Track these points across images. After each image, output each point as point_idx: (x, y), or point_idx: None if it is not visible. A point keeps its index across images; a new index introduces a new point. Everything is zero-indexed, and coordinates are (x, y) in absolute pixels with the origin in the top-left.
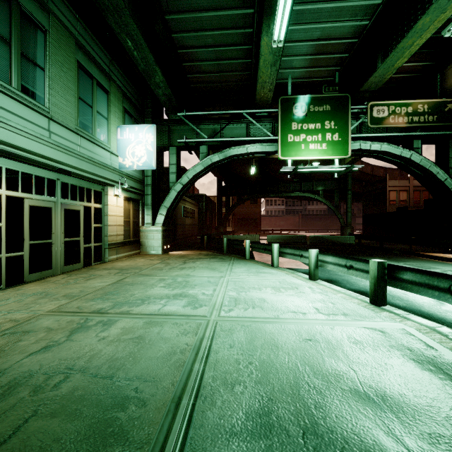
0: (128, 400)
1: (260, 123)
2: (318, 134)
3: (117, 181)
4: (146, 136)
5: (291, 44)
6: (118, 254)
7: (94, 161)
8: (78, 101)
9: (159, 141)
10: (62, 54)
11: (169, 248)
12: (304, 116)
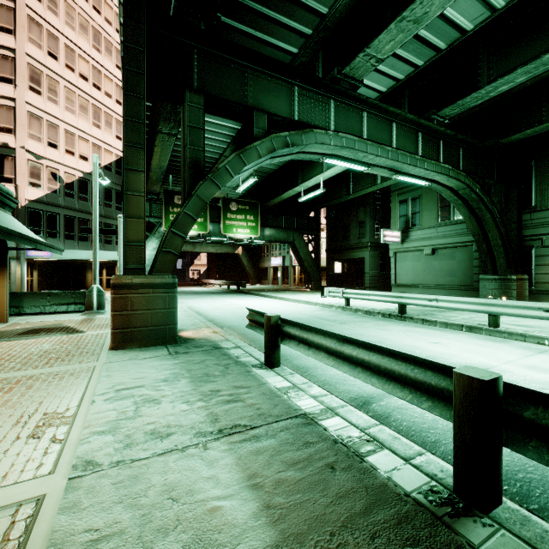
0: None
1: None
2: None
3: None
4: None
5: None
6: None
7: None
8: None
9: None
10: None
11: None
12: None
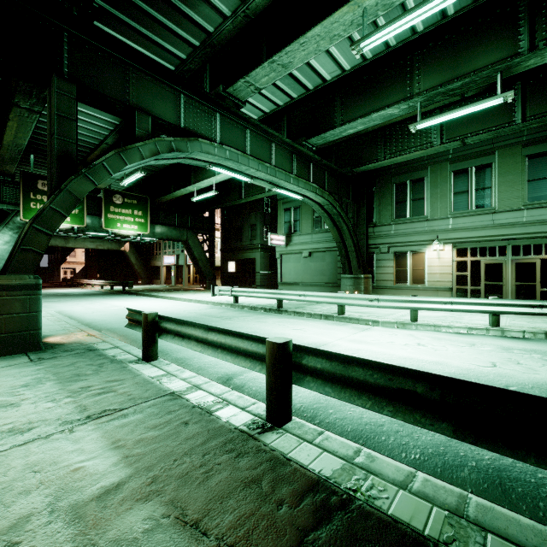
0: None
1: None
2: None
3: None
4: None
5: None
6: None
7: None
8: (527, 184)
9: None
10: (507, 165)
11: None
12: None
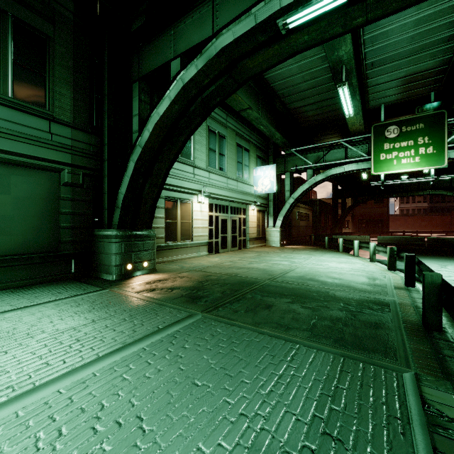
0: (269, 272)
1: (357, 146)
2: (411, 150)
3: (253, 201)
4: (270, 172)
5: (379, 85)
6: (253, 245)
7: (243, 192)
8: (237, 163)
9: (278, 169)
10: (231, 143)
11: (285, 243)
12: (395, 136)
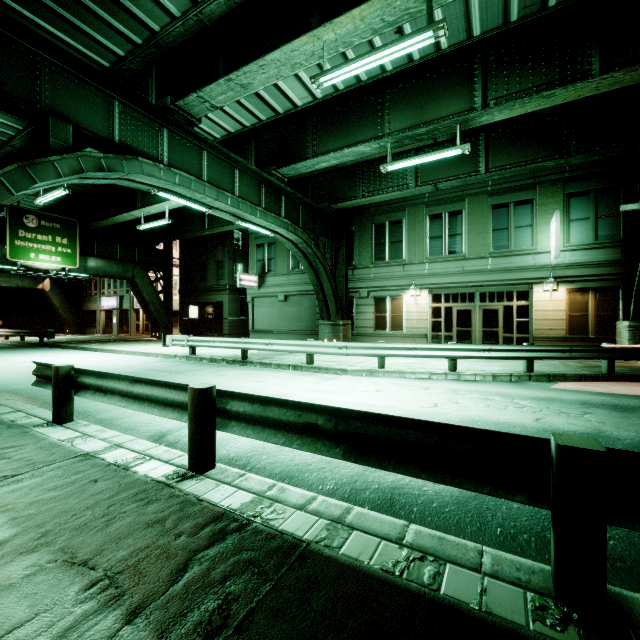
0: None
1: None
2: None
3: (547, 277)
4: (554, 226)
5: None
6: None
7: (508, 270)
8: (491, 233)
9: None
10: (476, 213)
11: None
12: None
